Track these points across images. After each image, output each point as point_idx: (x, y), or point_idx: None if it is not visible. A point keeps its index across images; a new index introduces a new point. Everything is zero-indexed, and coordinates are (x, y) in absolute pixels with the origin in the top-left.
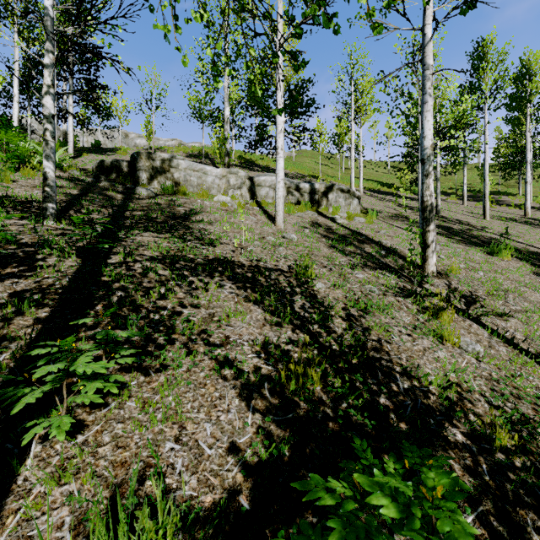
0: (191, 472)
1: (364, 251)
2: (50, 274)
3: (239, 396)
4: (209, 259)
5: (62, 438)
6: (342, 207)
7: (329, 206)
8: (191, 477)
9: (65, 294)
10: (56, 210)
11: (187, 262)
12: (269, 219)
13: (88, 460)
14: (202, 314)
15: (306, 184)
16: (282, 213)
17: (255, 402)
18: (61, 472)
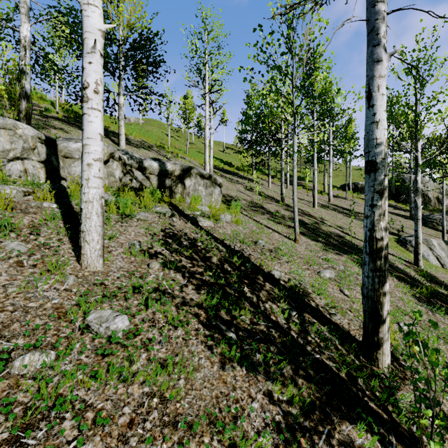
0: None
1: (267, 317)
2: None
3: None
4: None
5: None
6: (203, 198)
7: (186, 195)
8: None
9: None
10: None
11: None
12: (70, 240)
13: None
14: None
15: (154, 162)
16: (97, 235)
17: None
18: None
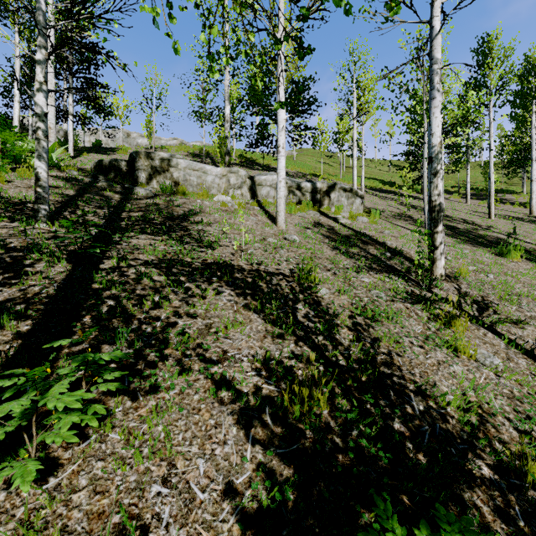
0: (179, 525)
1: (368, 252)
2: (37, 282)
3: (237, 424)
4: (207, 263)
5: (26, 489)
6: (345, 207)
7: (331, 205)
8: (179, 531)
9: (50, 305)
10: (49, 212)
11: (184, 267)
12: (270, 220)
13: (59, 511)
14: (198, 325)
15: (308, 183)
16: (283, 213)
17: (255, 430)
18: (24, 531)
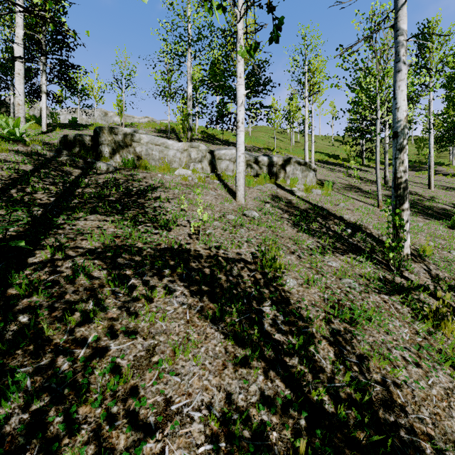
0: None
1: (329, 228)
2: None
3: None
4: (161, 248)
5: None
6: (299, 179)
7: (287, 178)
8: None
9: None
10: None
11: (133, 255)
12: (229, 194)
13: None
14: (136, 350)
15: (265, 157)
16: (242, 187)
17: None
18: None
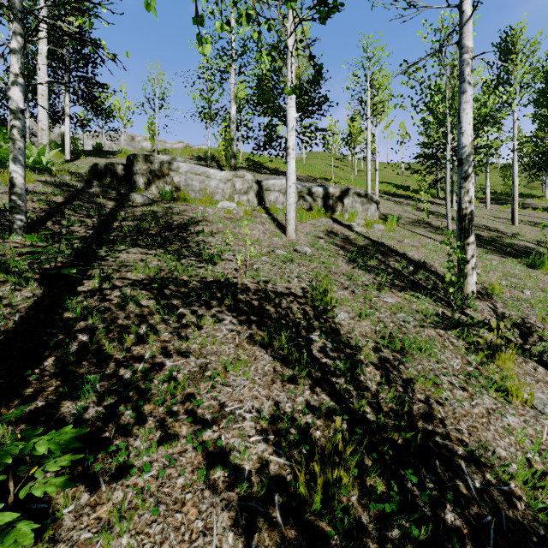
0: None
1: (388, 265)
2: None
3: (234, 527)
4: (207, 281)
5: None
6: (359, 213)
7: (345, 212)
8: None
9: (2, 345)
10: (26, 223)
11: (179, 287)
12: (279, 228)
13: None
14: (190, 366)
15: (319, 188)
16: (293, 221)
17: (259, 536)
18: None
